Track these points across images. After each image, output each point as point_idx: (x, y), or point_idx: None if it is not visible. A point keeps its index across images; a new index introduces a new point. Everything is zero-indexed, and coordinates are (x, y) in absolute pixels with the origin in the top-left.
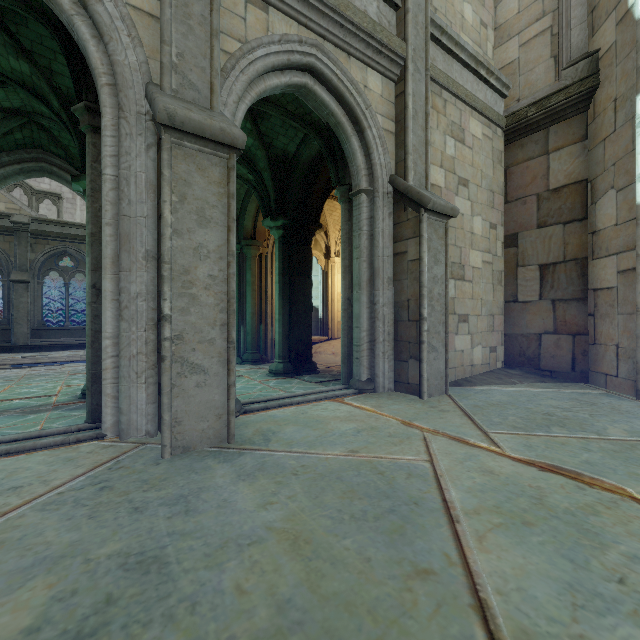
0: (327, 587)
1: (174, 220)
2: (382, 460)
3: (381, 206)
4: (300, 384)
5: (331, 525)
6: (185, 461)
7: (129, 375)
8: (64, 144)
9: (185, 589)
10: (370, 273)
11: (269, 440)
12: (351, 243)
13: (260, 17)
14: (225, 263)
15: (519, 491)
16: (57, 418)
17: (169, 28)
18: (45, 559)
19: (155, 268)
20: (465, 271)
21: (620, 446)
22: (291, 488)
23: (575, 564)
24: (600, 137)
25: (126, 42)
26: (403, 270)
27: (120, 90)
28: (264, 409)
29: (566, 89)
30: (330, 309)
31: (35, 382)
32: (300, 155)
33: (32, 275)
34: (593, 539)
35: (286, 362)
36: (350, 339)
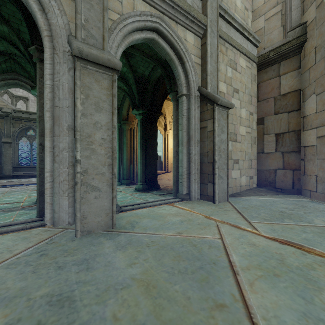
0: (165, 316)
1: (82, 108)
2: (195, 238)
3: (193, 103)
4: (151, 196)
5: (167, 276)
6: (88, 239)
7: (59, 192)
8: (28, 70)
9: (83, 317)
10: (188, 138)
11: (134, 227)
12: (178, 122)
13: (129, 1)
14: (110, 132)
15: (270, 256)
16: (22, 214)
17: (80, 5)
18: (5, 298)
19: (73, 134)
20: (237, 137)
21: (322, 230)
22: (145, 254)
23: (305, 300)
24: (307, 67)
25: (57, 13)
26: (205, 136)
27: (54, 39)
28: (132, 209)
29: (289, 42)
30: (167, 157)
31: (12, 195)
32: (151, 76)
33: (13, 139)
34: (314, 284)
35: (144, 184)
36: (177, 172)
